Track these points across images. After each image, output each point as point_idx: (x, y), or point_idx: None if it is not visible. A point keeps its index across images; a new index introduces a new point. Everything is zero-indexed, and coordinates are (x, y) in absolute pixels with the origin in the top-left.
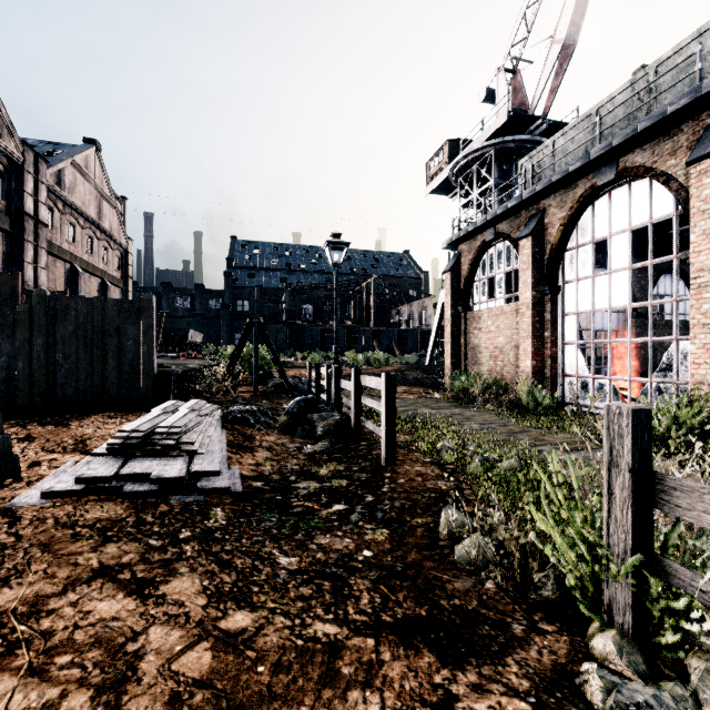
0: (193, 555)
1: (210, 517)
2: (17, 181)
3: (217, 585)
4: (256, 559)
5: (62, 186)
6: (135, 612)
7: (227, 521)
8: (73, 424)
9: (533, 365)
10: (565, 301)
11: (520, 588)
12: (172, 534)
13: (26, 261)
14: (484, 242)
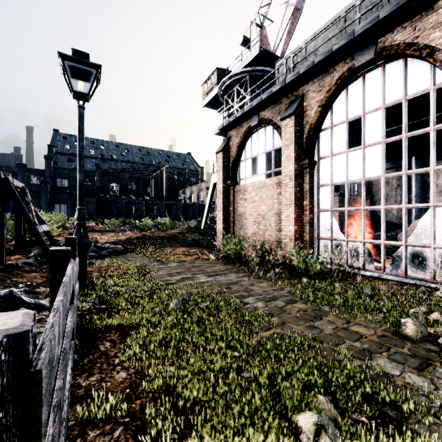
0: None
1: None
2: None
3: None
4: None
5: None
6: None
7: None
8: None
9: (295, 229)
10: (320, 174)
11: None
12: None
13: None
14: (249, 127)
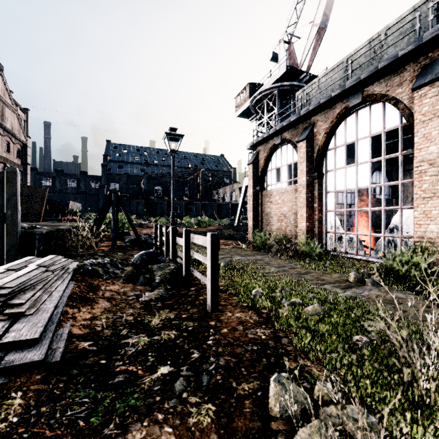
0: None
1: None
2: None
3: None
4: None
5: None
6: None
7: (21, 417)
8: None
9: (307, 225)
10: (327, 183)
11: None
12: None
13: None
14: (274, 145)
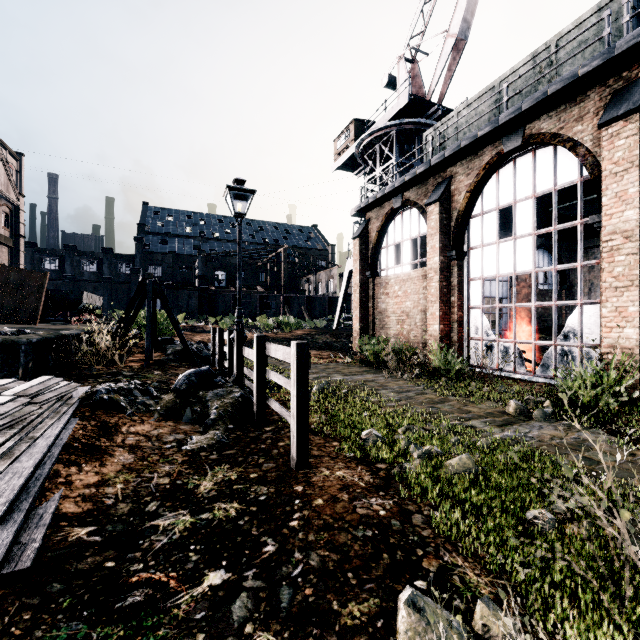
0: None
1: None
2: None
3: None
4: None
5: None
6: None
7: None
8: None
9: (441, 329)
10: (470, 266)
11: None
12: None
13: None
14: (391, 209)
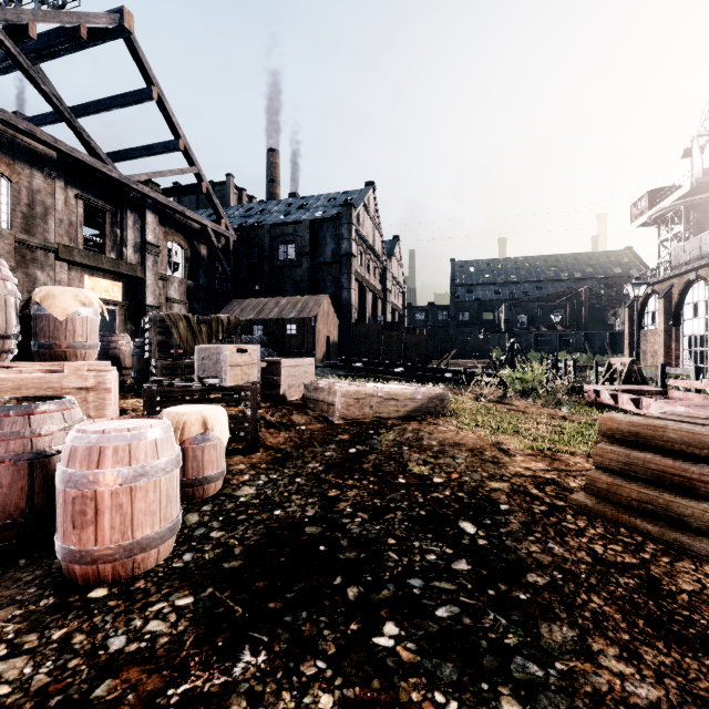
0: None
1: None
2: (384, 275)
3: None
4: None
5: (391, 269)
6: None
7: None
8: None
9: (664, 360)
10: (683, 329)
11: None
12: None
13: (387, 311)
14: (647, 293)
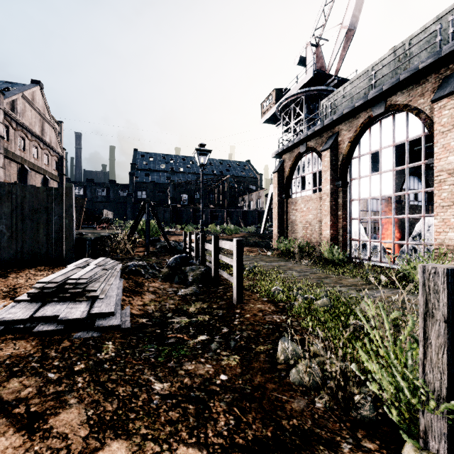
0: (83, 386)
1: (102, 350)
2: None
3: (100, 414)
4: (136, 386)
5: (15, 112)
6: (21, 449)
7: (116, 353)
8: (11, 276)
9: (331, 233)
10: (351, 191)
11: (343, 406)
12: (69, 367)
13: None
14: (299, 153)
